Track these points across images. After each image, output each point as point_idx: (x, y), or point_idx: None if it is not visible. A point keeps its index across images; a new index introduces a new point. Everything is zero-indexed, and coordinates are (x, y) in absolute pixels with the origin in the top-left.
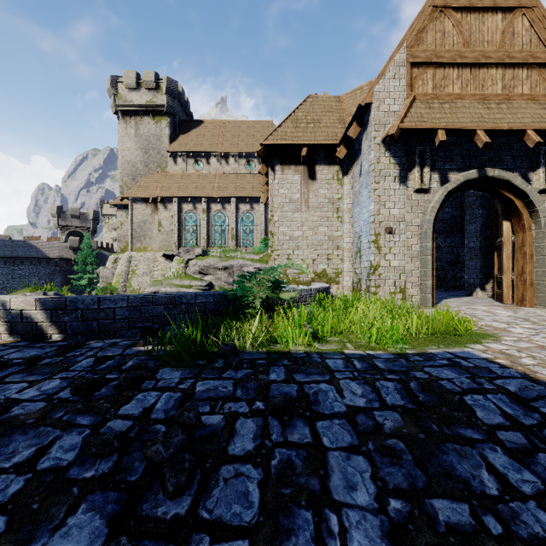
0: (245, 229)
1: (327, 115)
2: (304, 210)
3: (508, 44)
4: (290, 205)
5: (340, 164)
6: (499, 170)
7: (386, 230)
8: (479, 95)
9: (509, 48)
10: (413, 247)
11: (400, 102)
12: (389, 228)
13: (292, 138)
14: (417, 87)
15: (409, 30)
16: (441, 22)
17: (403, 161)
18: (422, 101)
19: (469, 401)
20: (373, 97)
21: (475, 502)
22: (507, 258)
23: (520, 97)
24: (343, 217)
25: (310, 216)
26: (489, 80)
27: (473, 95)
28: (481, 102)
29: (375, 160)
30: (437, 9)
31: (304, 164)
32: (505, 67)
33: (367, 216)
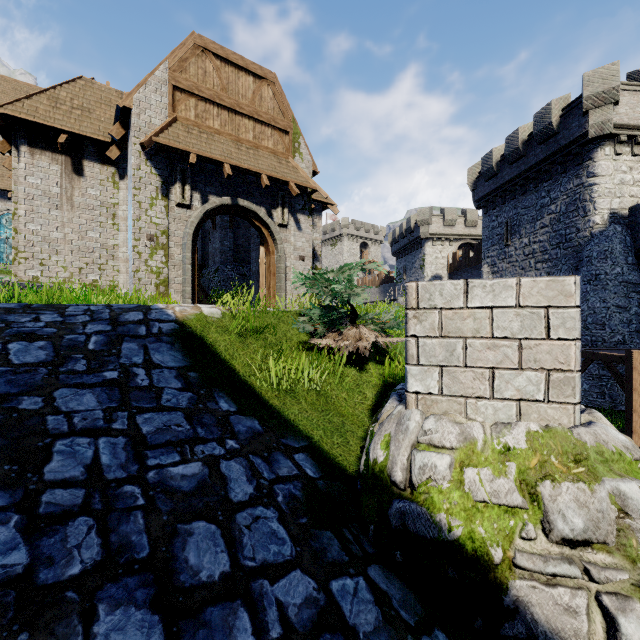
0: (5, 237)
1: (103, 108)
2: (66, 208)
3: (258, 104)
4: (45, 199)
5: (117, 166)
6: (248, 202)
7: (147, 237)
8: (235, 137)
9: (259, 107)
10: (176, 257)
11: (162, 118)
12: (150, 235)
13: (45, 118)
14: (181, 110)
15: (172, 54)
16: (203, 61)
17: (166, 175)
18: (184, 124)
19: (73, 307)
20: (133, 103)
21: (0, 322)
22: (262, 276)
23: (266, 149)
24: (120, 224)
25: (76, 217)
26: (243, 127)
27: (230, 135)
28: (236, 143)
29: (136, 166)
30: (199, 48)
31: (67, 154)
32: (256, 122)
33: (130, 221)
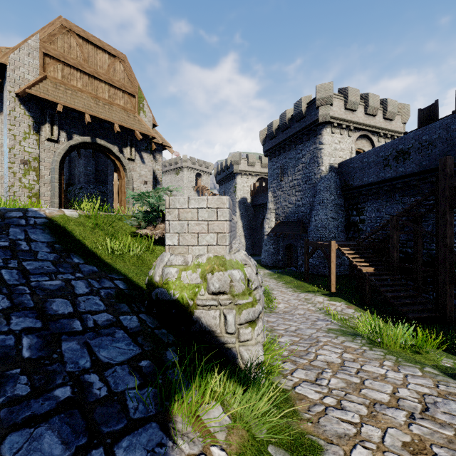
0: None
1: None
2: None
3: (112, 74)
4: None
5: None
6: (104, 141)
7: (21, 161)
8: (94, 95)
9: (113, 76)
10: (46, 177)
11: (34, 75)
12: (23, 160)
13: None
14: (50, 71)
15: (42, 29)
16: (68, 38)
17: (37, 117)
18: (53, 81)
19: None
20: (8, 61)
21: None
22: (116, 194)
23: (118, 106)
24: None
25: None
26: (101, 89)
27: (90, 93)
28: (95, 99)
29: (11, 108)
30: (65, 28)
31: None
32: (110, 86)
33: (6, 148)
